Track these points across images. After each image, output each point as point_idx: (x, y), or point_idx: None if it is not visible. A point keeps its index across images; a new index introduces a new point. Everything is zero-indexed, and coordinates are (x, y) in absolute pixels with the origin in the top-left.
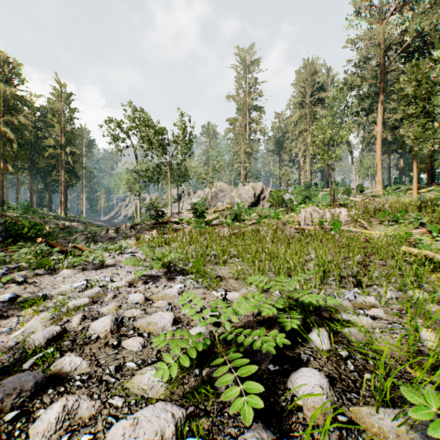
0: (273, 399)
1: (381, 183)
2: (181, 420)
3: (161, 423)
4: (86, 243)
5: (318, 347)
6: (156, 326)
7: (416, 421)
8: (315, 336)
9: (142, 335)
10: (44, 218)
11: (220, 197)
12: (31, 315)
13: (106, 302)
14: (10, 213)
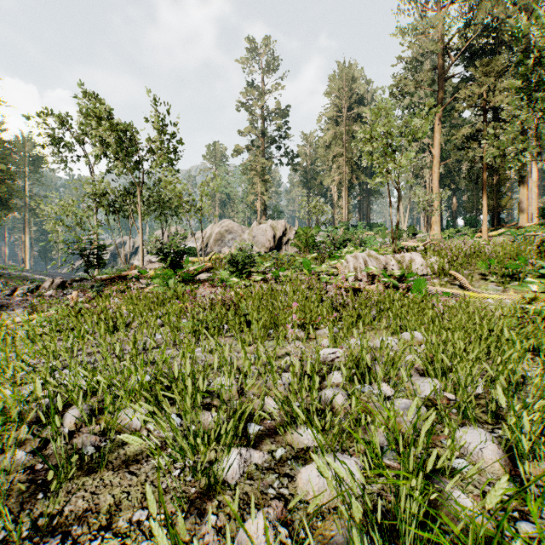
0: None
1: (438, 224)
2: None
3: None
4: None
5: None
6: None
7: None
8: None
9: None
10: None
11: (227, 241)
12: None
13: None
14: None
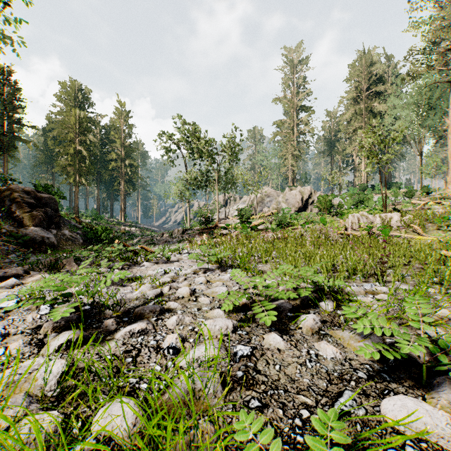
0: (287, 326)
1: None
2: (236, 324)
3: (226, 322)
4: (146, 245)
5: (324, 309)
6: (217, 293)
7: (362, 333)
8: (323, 303)
9: (209, 297)
10: (109, 223)
11: (266, 202)
12: (138, 286)
13: (181, 282)
14: (83, 219)
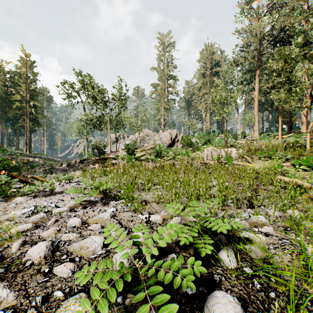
0: None
1: (257, 131)
2: None
3: None
4: (44, 174)
5: (227, 266)
6: (87, 250)
7: None
8: (224, 256)
9: (74, 260)
10: (12, 155)
11: (146, 140)
12: None
13: (48, 226)
14: None
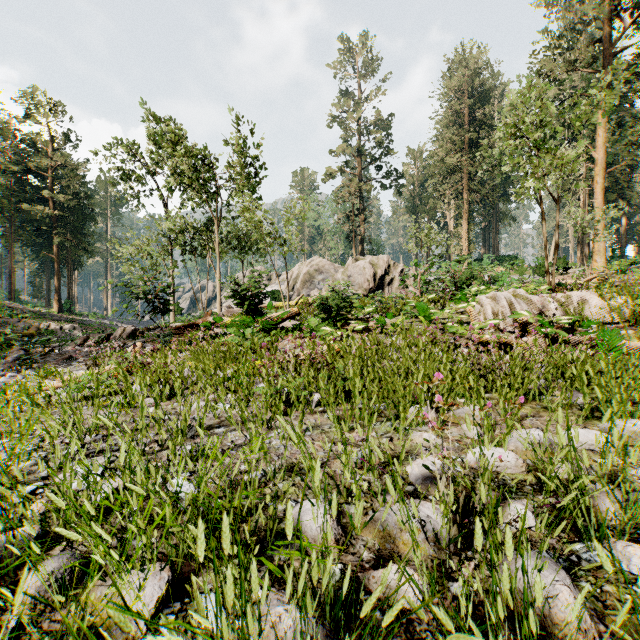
0: None
1: (603, 254)
2: None
3: None
4: (6, 369)
5: None
6: None
7: None
8: None
9: None
10: (13, 316)
11: (317, 282)
12: None
13: None
14: None
